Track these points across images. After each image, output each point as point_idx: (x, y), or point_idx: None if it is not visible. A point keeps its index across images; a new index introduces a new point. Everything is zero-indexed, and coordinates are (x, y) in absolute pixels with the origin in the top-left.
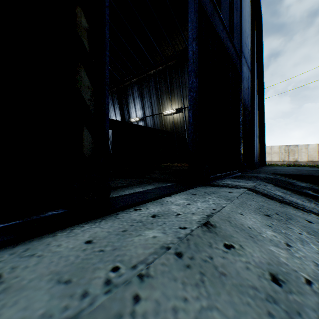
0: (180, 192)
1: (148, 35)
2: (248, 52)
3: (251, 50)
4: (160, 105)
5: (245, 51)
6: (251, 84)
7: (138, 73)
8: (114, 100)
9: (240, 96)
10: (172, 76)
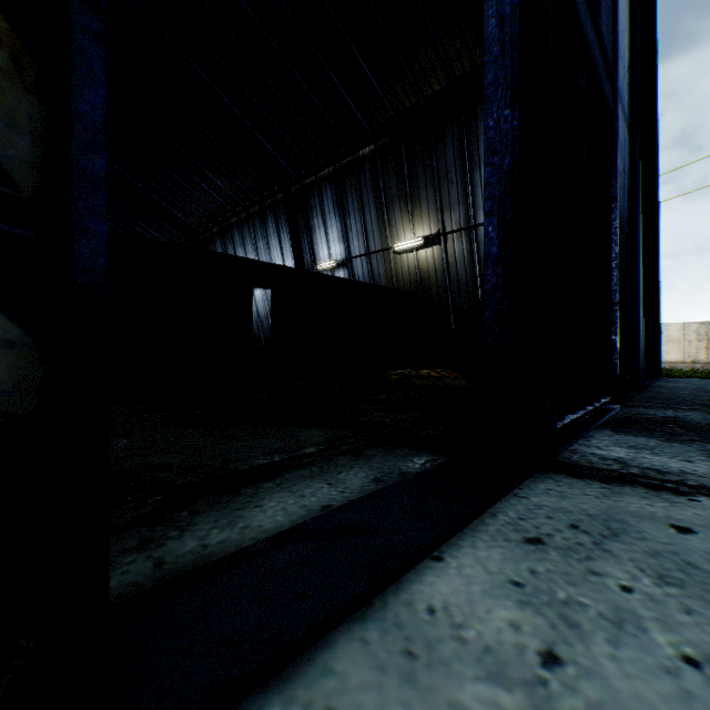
0: (471, 519)
1: (356, 60)
2: (624, 76)
3: (629, 72)
4: (385, 229)
5: (619, 71)
6: (631, 163)
7: (333, 155)
8: (281, 223)
9: (613, 190)
10: (415, 157)
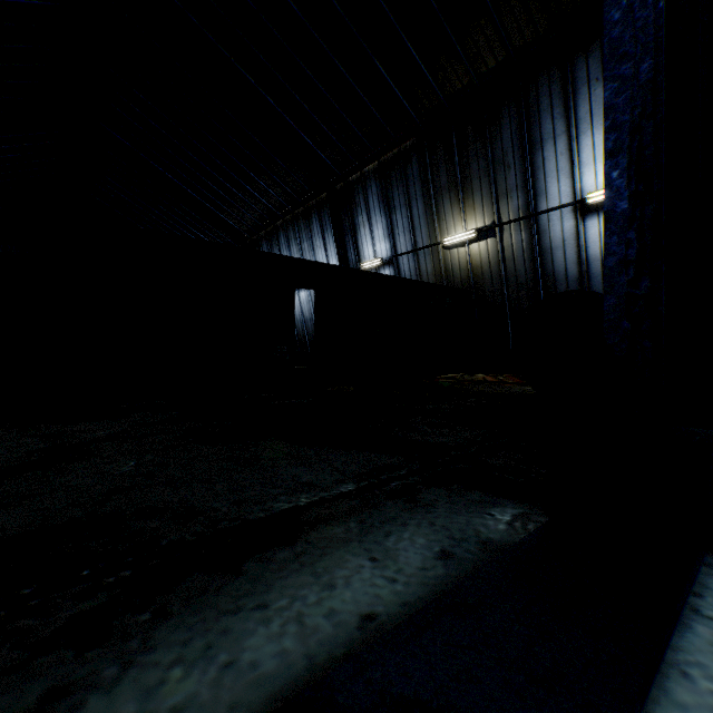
0: (645, 688)
1: (403, 43)
2: None
3: None
4: (434, 223)
5: None
6: None
7: (379, 148)
8: (325, 223)
9: None
10: (467, 143)
